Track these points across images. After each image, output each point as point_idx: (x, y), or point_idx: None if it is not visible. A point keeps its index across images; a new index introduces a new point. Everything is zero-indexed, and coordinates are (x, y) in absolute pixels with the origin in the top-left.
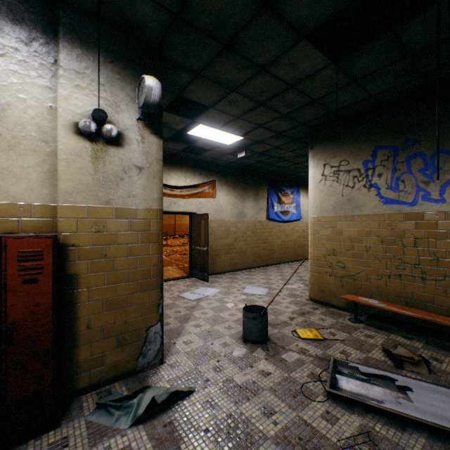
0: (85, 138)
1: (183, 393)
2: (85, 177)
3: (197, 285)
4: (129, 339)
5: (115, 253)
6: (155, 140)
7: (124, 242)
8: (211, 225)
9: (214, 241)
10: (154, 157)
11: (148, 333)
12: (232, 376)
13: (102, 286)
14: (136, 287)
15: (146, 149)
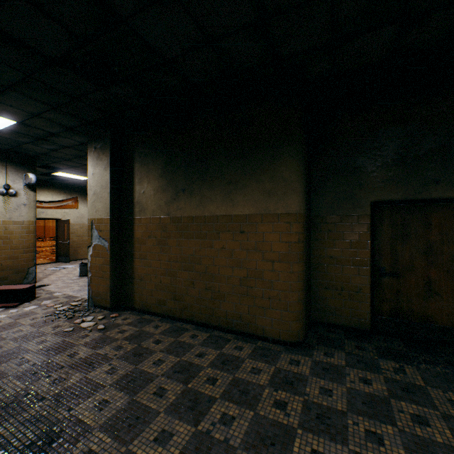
0: (1, 195)
1: (46, 285)
2: (1, 209)
3: (61, 265)
4: (20, 271)
5: (14, 238)
6: (33, 193)
7: (18, 234)
8: (75, 227)
9: (77, 238)
10: (32, 200)
11: (29, 270)
12: (69, 282)
13: (8, 250)
14: (24, 251)
15: (28, 197)
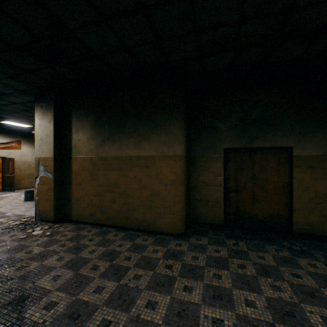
0: None
1: None
2: None
3: (7, 193)
4: None
5: None
6: None
7: None
8: (18, 163)
9: (20, 172)
10: None
11: None
12: (16, 205)
13: None
14: None
15: None
